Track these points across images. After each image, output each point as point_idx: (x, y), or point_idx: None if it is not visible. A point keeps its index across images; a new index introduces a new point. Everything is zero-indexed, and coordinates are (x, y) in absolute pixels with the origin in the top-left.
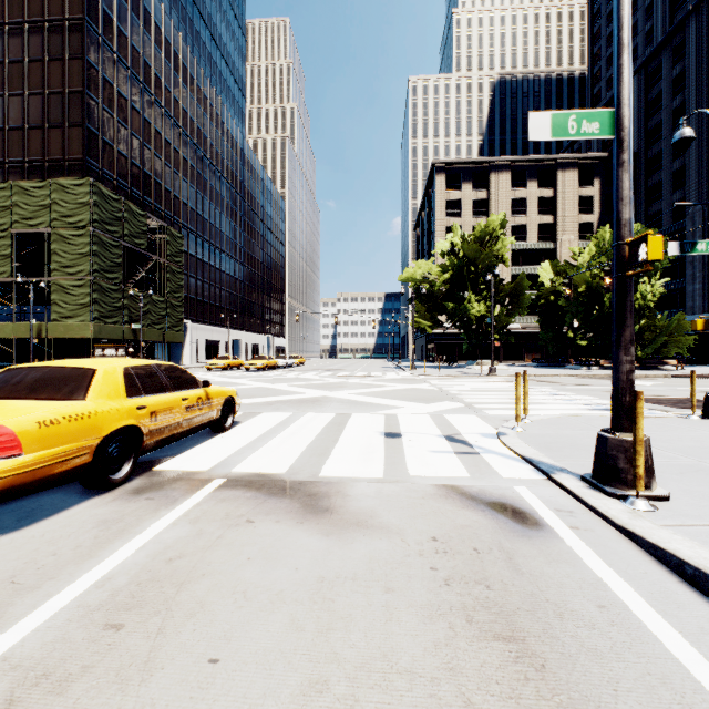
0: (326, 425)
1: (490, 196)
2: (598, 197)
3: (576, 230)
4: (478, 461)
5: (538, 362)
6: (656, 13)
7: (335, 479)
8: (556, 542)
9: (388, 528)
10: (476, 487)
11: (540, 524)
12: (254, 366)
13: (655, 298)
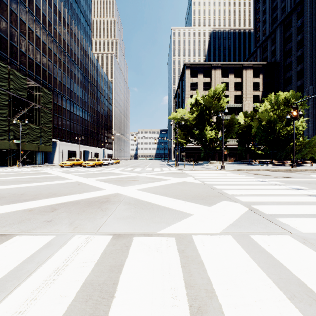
0: (64, 315)
1: (211, 81)
2: (262, 83)
3: (252, 99)
4: None
5: (237, 162)
6: None
7: None
8: None
9: None
10: None
11: None
12: (87, 164)
13: (303, 128)
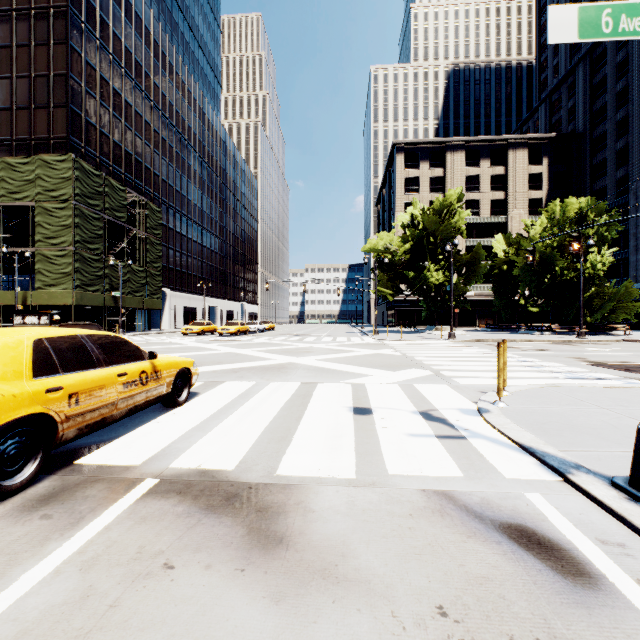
0: (289, 398)
1: (446, 174)
2: (546, 175)
3: (526, 205)
4: (466, 449)
5: (492, 328)
6: None
7: (295, 479)
8: (634, 620)
9: (368, 584)
10: (477, 496)
11: (590, 574)
12: (226, 331)
13: (605, 267)
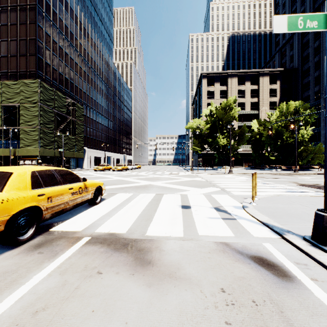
0: (150, 201)
1: (228, 89)
2: (279, 89)
3: (268, 105)
4: (236, 224)
5: (251, 167)
6: (306, 3)
7: (155, 237)
8: (308, 293)
9: (190, 280)
10: (240, 244)
11: (290, 276)
12: (116, 169)
13: (308, 136)
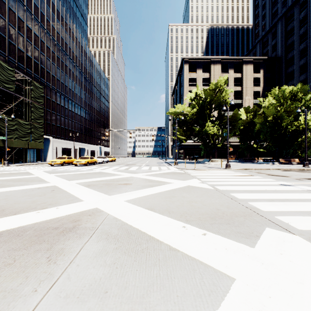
0: None
1: (211, 76)
2: (262, 78)
3: (252, 94)
4: None
5: (239, 160)
6: None
7: None
8: None
9: None
10: None
11: None
12: (79, 162)
13: None
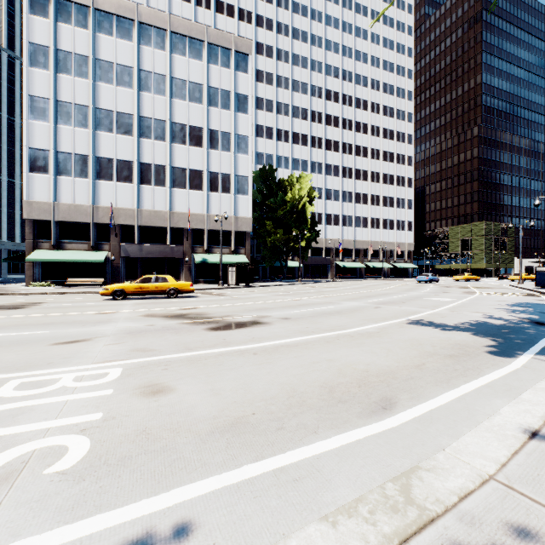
0: None
1: None
2: None
3: None
4: None
5: None
6: None
7: None
8: None
9: None
10: None
11: None
12: None
13: None
